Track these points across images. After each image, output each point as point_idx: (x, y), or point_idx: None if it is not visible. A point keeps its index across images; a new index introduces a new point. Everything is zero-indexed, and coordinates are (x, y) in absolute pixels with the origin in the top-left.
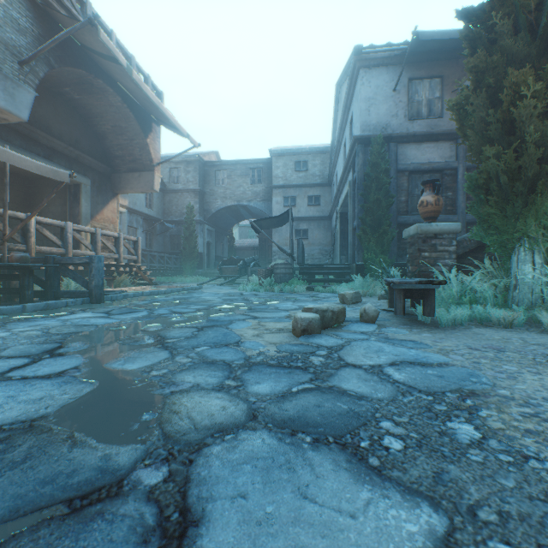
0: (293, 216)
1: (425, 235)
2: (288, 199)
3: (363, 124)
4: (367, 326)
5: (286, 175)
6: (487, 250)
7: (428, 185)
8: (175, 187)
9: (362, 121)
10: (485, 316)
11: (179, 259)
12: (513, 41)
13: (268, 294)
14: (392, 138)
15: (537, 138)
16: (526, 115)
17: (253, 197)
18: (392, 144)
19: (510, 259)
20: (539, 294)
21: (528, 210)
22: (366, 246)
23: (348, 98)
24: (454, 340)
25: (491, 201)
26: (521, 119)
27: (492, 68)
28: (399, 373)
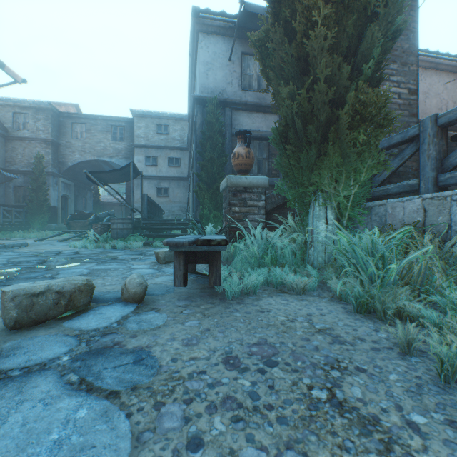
0: (155, 174)
1: (236, 189)
2: (150, 159)
3: (202, 86)
4: (115, 313)
5: (148, 136)
6: (289, 205)
7: (240, 136)
8: (20, 133)
9: (201, 82)
10: (282, 278)
11: (24, 212)
12: None
13: (94, 251)
14: (228, 103)
15: (329, 78)
16: (318, 48)
17: (115, 154)
18: (228, 109)
19: (308, 215)
20: (331, 252)
21: (322, 160)
22: (201, 202)
23: (192, 63)
24: (220, 334)
25: (290, 151)
26: (314, 53)
27: None
28: None
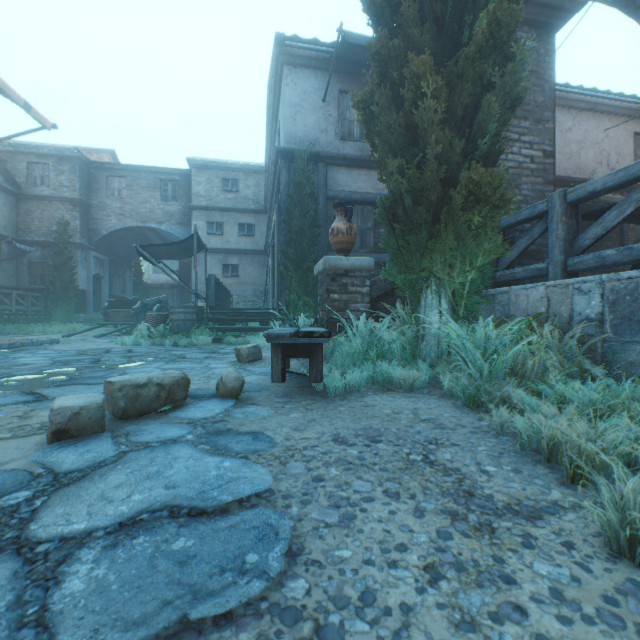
0: (220, 247)
1: (335, 272)
2: (214, 226)
3: (288, 135)
4: (216, 406)
5: (211, 195)
6: (398, 292)
7: (340, 208)
8: (37, 191)
9: (287, 130)
10: (390, 376)
11: (43, 298)
12: (420, 33)
13: (152, 349)
14: (321, 157)
15: (440, 153)
16: (428, 120)
17: (166, 218)
18: (321, 164)
19: (420, 304)
20: (445, 347)
21: (434, 243)
22: (287, 285)
23: (274, 102)
24: (326, 423)
25: (398, 230)
26: (424, 126)
27: (395, 56)
28: (92, 568)
